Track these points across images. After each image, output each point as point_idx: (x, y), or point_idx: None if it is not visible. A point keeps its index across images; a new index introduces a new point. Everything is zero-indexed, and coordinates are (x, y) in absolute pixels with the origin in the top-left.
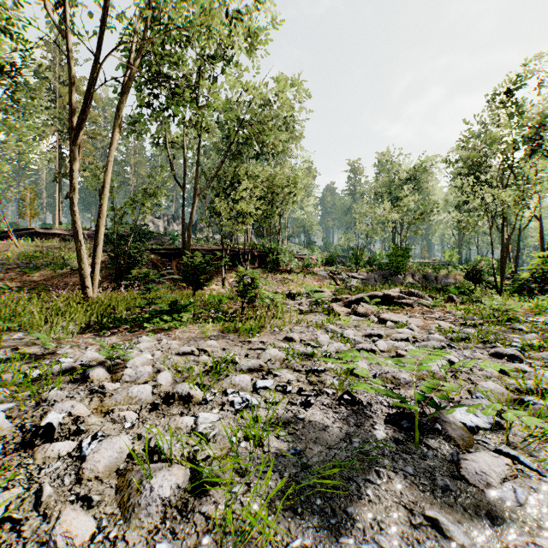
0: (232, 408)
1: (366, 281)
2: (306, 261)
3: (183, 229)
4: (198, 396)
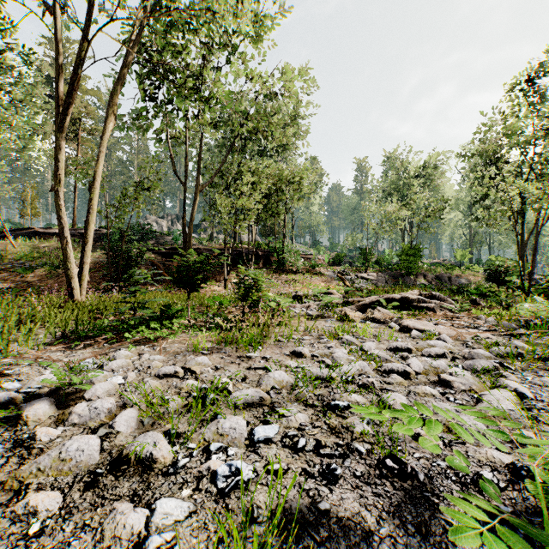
0: (213, 486)
1: (376, 282)
2: (313, 261)
3: (184, 228)
4: (164, 458)
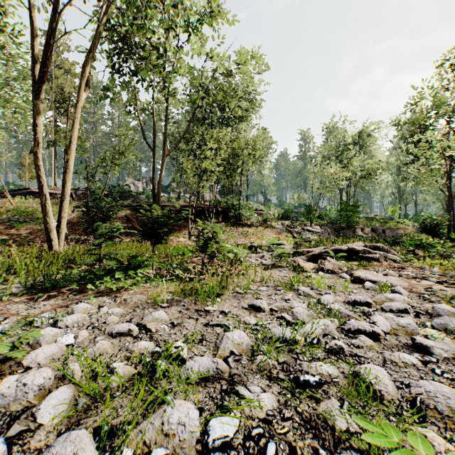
0: None
1: (320, 234)
2: (265, 216)
3: (154, 187)
4: None
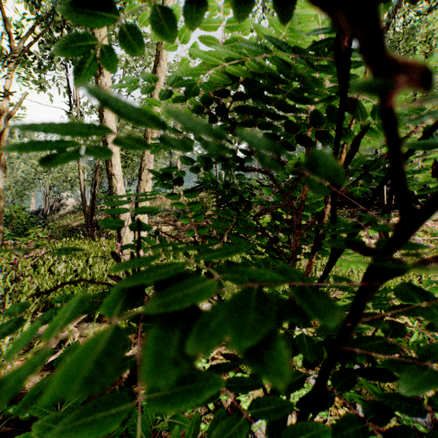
0: None
1: None
2: None
3: None
4: None
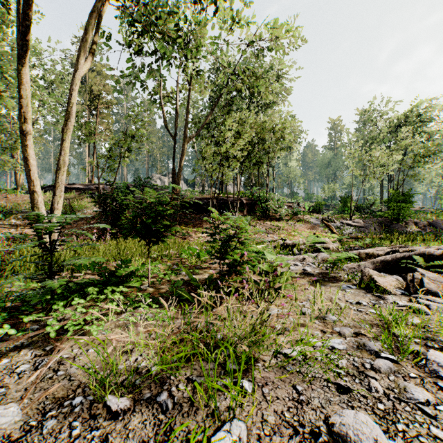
0: None
1: (364, 229)
2: (296, 208)
3: (173, 178)
4: None
